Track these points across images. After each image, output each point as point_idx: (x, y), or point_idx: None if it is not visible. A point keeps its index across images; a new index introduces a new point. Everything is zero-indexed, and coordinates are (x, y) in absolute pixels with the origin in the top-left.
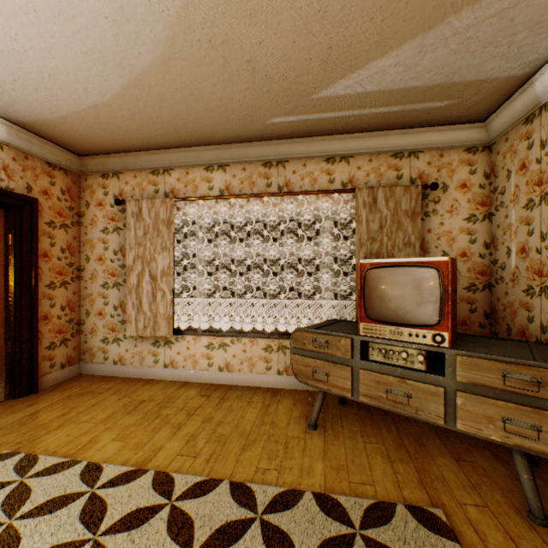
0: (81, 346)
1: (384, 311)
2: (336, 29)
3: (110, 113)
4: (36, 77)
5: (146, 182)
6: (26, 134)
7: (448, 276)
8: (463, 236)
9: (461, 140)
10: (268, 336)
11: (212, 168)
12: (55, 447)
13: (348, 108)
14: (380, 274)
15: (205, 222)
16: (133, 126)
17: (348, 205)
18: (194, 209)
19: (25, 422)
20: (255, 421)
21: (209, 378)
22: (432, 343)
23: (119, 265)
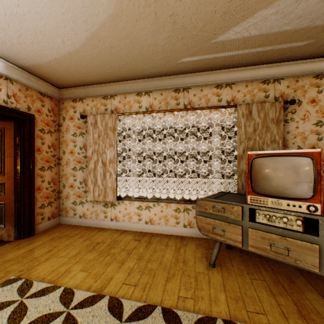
0: (60, 206)
1: (267, 187)
2: None
3: (78, 58)
4: (32, 33)
5: (100, 104)
6: (26, 74)
7: (320, 163)
8: (313, 136)
9: (312, 70)
10: (177, 201)
11: (141, 94)
12: (43, 274)
13: (235, 49)
14: (264, 161)
15: (136, 128)
16: (92, 67)
17: (231, 116)
18: (129, 120)
19: (25, 256)
20: (172, 260)
21: (139, 228)
22: (307, 212)
23: (83, 156)
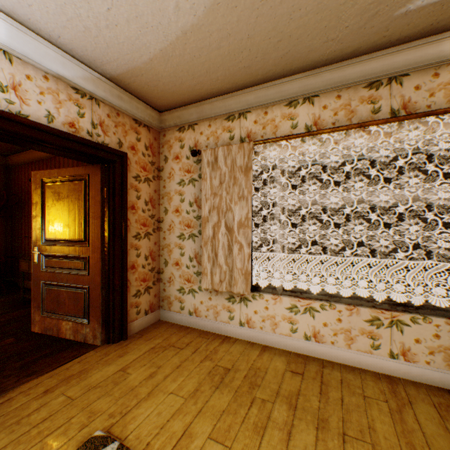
0: (160, 293)
1: None
2: None
3: (196, 43)
4: None
5: (220, 130)
6: (117, 90)
7: None
8: None
9: None
10: (372, 304)
11: (295, 102)
12: (147, 434)
13: None
14: None
15: (284, 166)
16: (216, 59)
17: None
18: (273, 152)
19: (117, 380)
20: (400, 445)
21: (291, 345)
22: None
23: (194, 217)
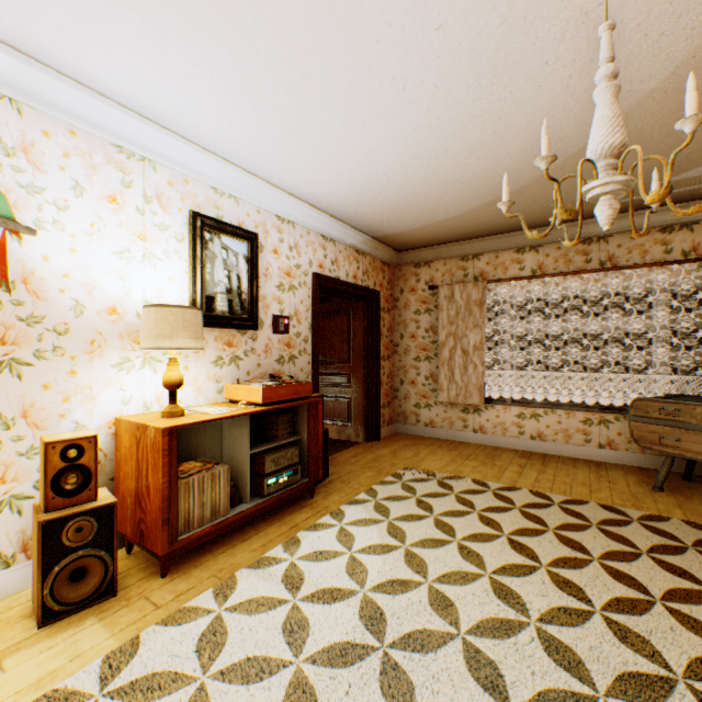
0: (395, 409)
1: None
2: (699, 144)
3: (451, 222)
4: (418, 212)
5: (455, 268)
6: (376, 244)
7: None
8: None
9: None
10: (585, 409)
11: (522, 250)
12: (433, 469)
13: (698, 183)
14: None
15: (512, 300)
16: (462, 227)
17: (691, 274)
18: (503, 289)
19: (394, 455)
20: (590, 478)
21: (519, 445)
22: None
23: (429, 342)
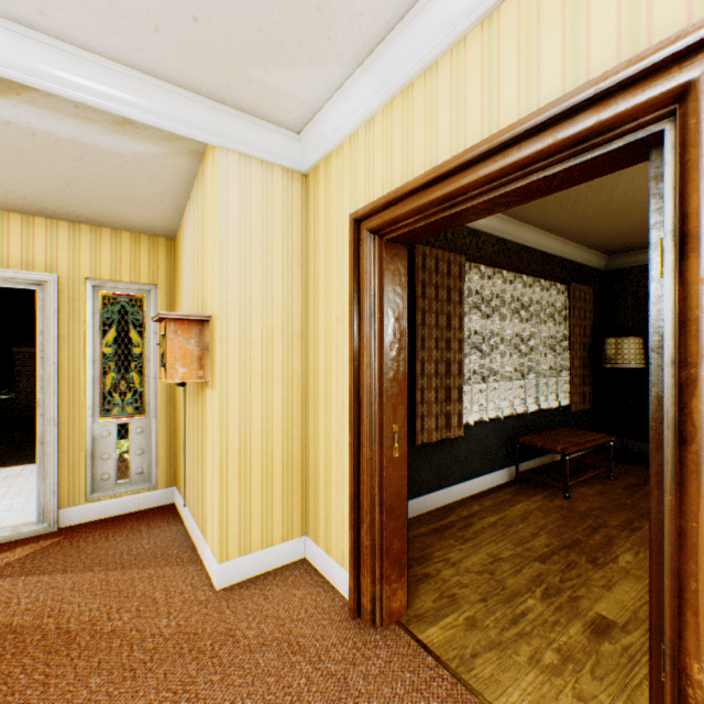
0: None
1: None
2: None
3: None
4: None
5: None
6: None
7: None
8: None
9: None
10: None
11: None
12: None
13: None
14: None
15: None
16: None
17: None
18: None
19: None
20: None
21: None
22: None
23: None
